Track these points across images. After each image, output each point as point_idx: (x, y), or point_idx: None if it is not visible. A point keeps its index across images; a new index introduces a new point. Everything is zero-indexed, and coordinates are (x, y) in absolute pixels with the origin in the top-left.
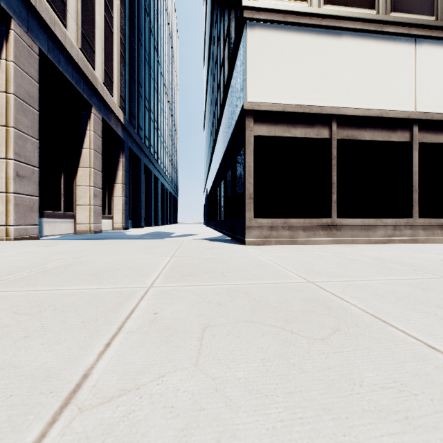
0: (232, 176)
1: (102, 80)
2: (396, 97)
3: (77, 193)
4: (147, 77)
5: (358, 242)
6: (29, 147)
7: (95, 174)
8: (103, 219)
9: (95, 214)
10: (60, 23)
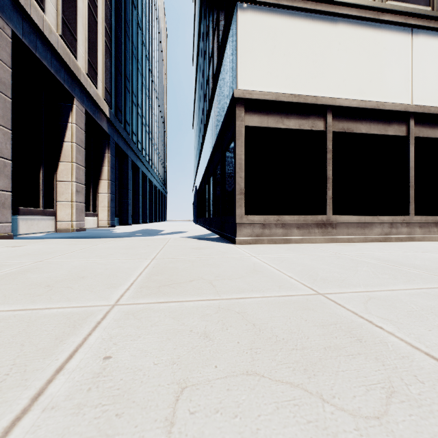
0: (222, 171)
1: (85, 71)
2: (392, 89)
3: (57, 189)
4: (135, 71)
5: (355, 241)
6: (0, 137)
7: (78, 169)
8: (87, 216)
9: (78, 211)
10: (37, 6)
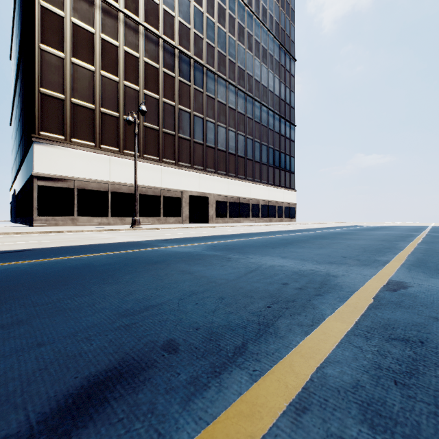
0: (31, 196)
1: None
2: (102, 175)
3: None
4: None
5: (86, 225)
6: None
7: None
8: None
9: None
10: None
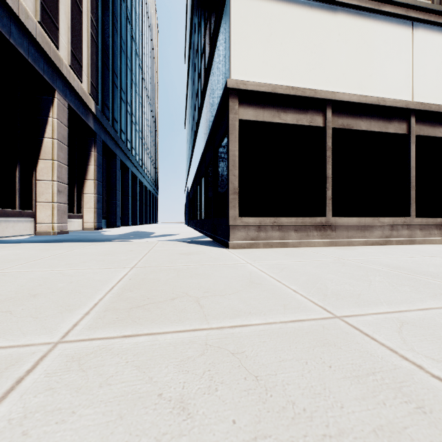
0: (214, 170)
1: (68, 63)
2: (393, 84)
3: (37, 188)
4: (124, 67)
5: (355, 244)
6: None
7: (60, 167)
8: (71, 218)
9: (60, 213)
10: None
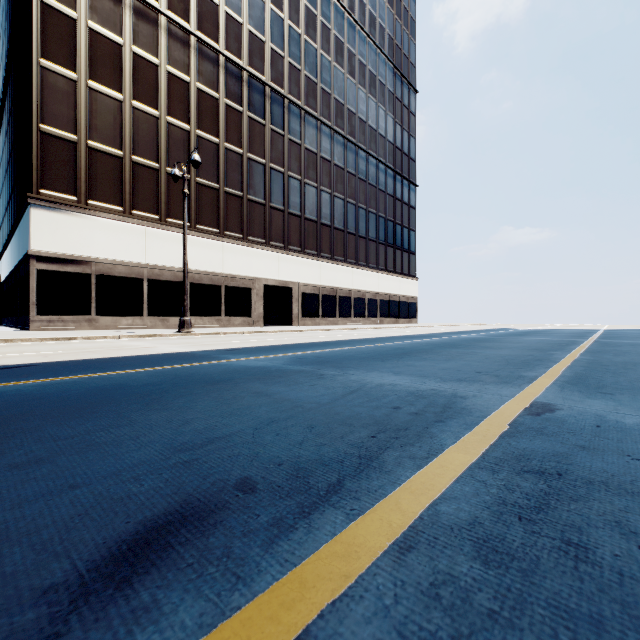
0: (25, 285)
1: None
2: (134, 255)
3: None
4: None
5: (110, 329)
6: None
7: None
8: None
9: None
10: None
